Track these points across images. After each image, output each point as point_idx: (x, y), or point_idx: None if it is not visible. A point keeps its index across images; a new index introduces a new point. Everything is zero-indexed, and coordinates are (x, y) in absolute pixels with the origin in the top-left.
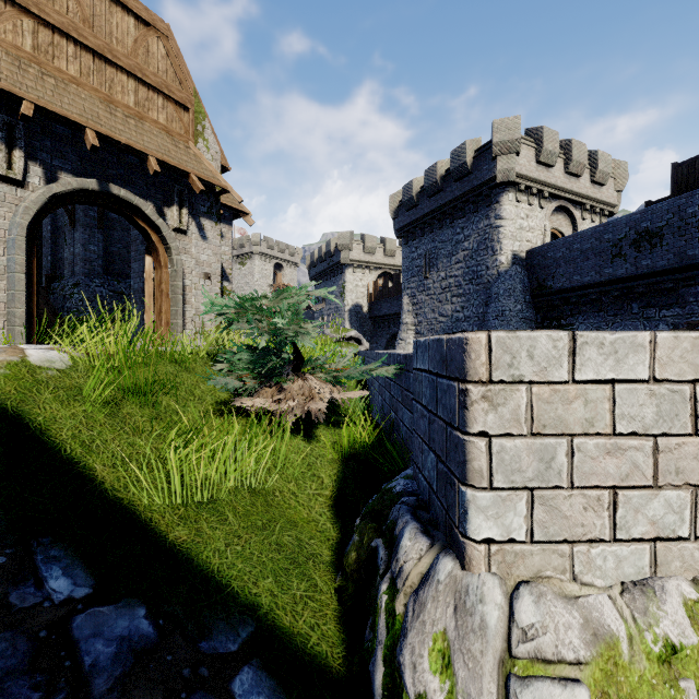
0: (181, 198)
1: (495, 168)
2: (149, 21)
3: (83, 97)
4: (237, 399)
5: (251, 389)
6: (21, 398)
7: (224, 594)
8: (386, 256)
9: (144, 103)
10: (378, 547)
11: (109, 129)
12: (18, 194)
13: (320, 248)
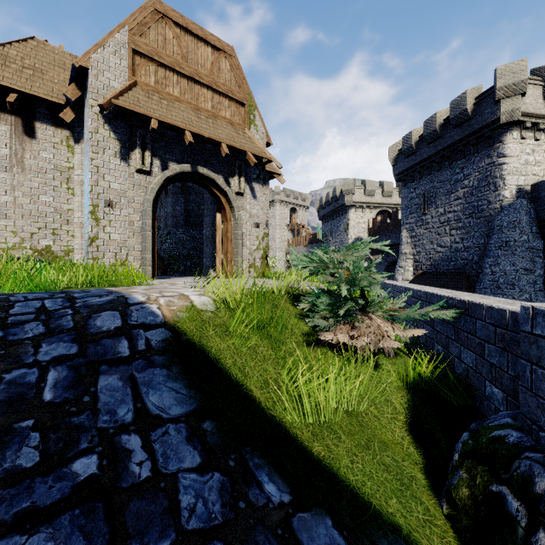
0: (240, 170)
1: (498, 111)
2: (220, 47)
3: (182, 109)
4: (321, 333)
5: (331, 326)
6: (199, 334)
7: (371, 511)
8: (383, 196)
9: (217, 106)
10: (505, 495)
11: (198, 128)
12: (147, 180)
13: (327, 194)
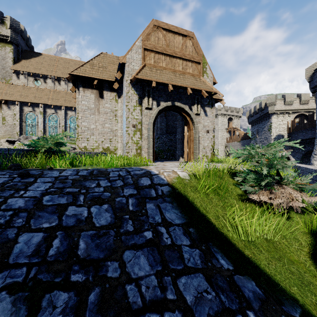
0: (198, 101)
1: None
2: (186, 34)
3: (167, 73)
4: (249, 195)
5: (256, 191)
6: (183, 190)
7: (279, 287)
8: (301, 104)
9: (185, 67)
10: None
11: (175, 82)
12: (150, 112)
13: (255, 107)
